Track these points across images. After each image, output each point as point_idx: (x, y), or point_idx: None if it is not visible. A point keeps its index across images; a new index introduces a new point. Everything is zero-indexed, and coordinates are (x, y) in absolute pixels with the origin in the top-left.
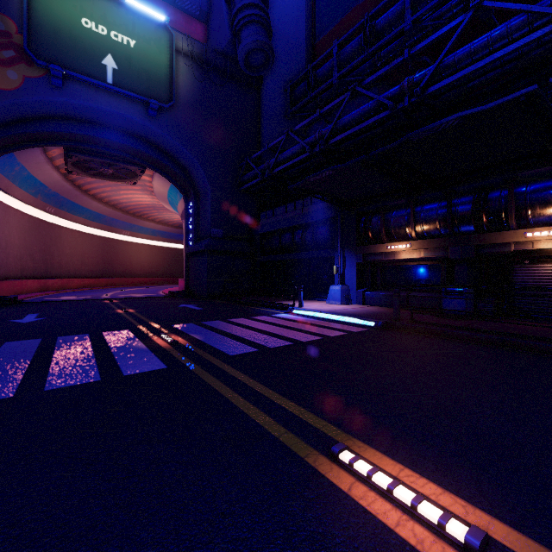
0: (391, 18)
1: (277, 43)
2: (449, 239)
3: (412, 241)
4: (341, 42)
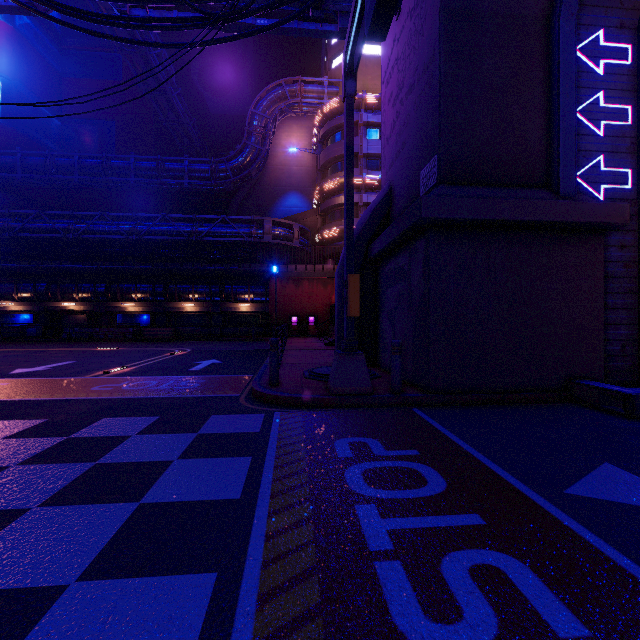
0: (9, 163)
1: None
2: (34, 303)
3: (15, 302)
4: None
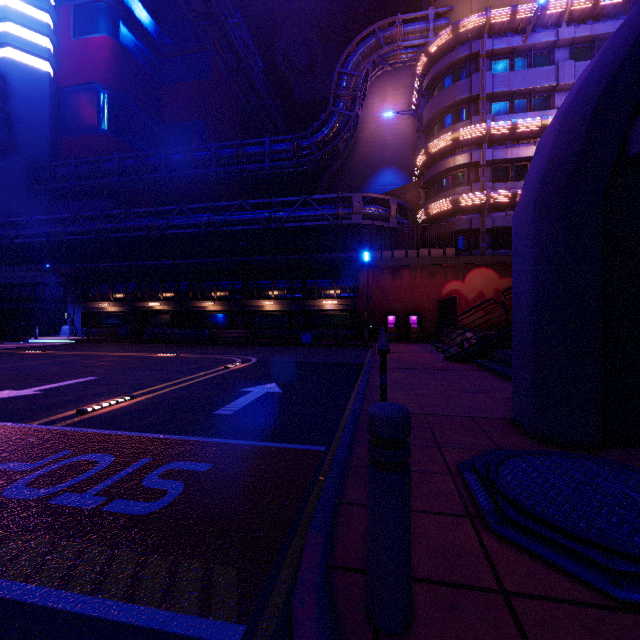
0: (109, 169)
1: (19, 125)
2: (125, 303)
3: (111, 302)
4: (77, 162)
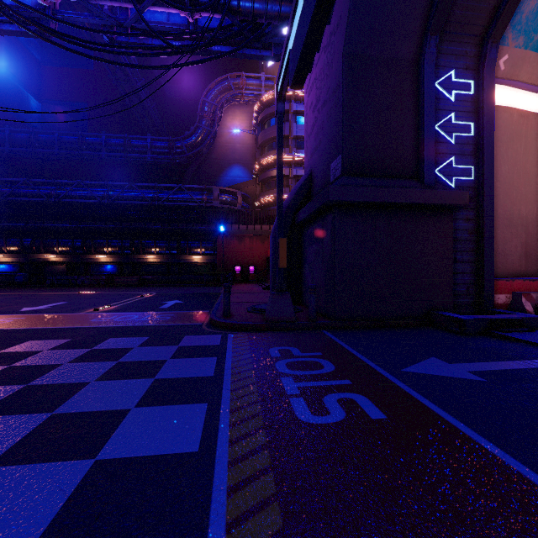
0: None
1: None
2: (21, 255)
3: (5, 254)
4: None
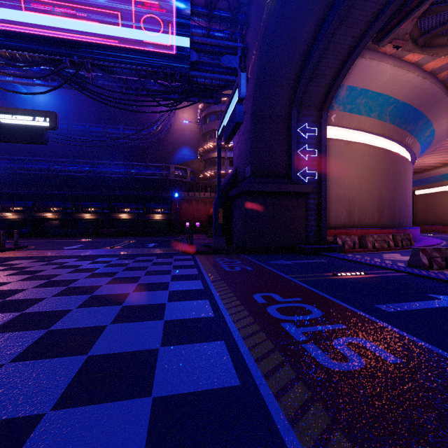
0: None
1: None
2: (25, 213)
3: (13, 213)
4: None
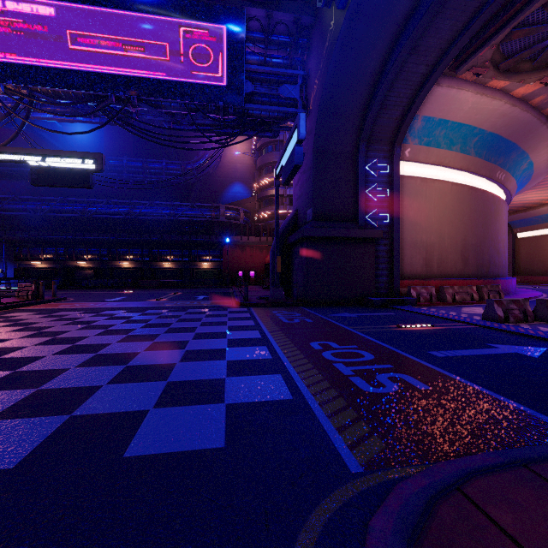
0: None
1: None
2: (56, 262)
3: (42, 261)
4: None
